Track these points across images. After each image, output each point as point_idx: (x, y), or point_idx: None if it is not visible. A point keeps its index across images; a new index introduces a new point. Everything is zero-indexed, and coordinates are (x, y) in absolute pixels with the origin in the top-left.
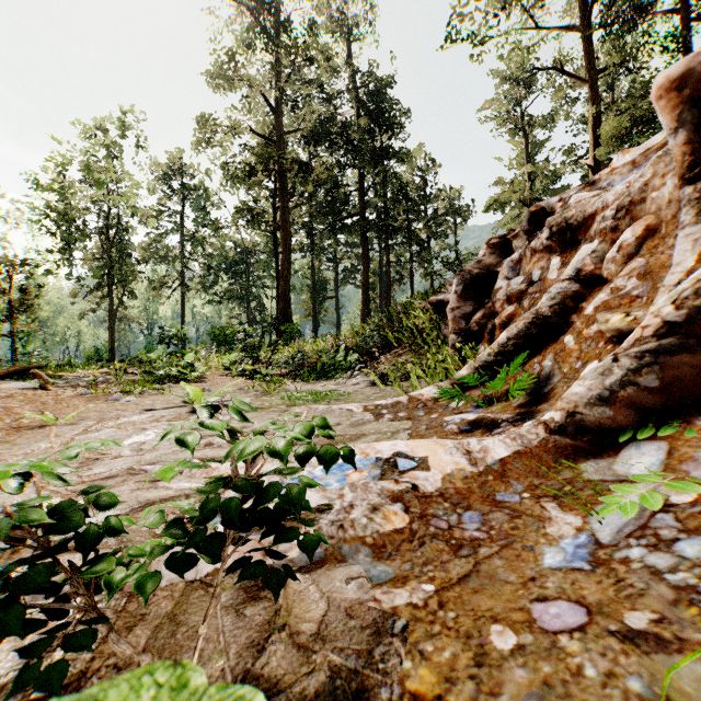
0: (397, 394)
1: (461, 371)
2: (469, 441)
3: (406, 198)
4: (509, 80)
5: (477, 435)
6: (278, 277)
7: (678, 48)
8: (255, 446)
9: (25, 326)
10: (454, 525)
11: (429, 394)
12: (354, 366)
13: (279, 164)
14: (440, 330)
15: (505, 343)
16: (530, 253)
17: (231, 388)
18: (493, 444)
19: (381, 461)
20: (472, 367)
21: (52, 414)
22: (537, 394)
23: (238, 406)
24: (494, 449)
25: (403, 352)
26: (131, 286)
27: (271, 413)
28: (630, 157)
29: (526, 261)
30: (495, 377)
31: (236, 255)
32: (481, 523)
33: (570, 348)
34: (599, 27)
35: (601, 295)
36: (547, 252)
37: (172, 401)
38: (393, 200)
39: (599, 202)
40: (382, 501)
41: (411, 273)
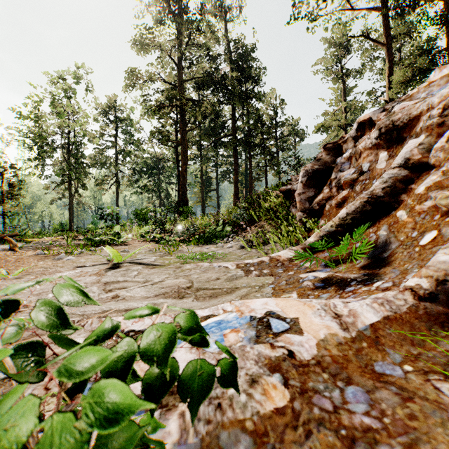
0: (260, 255)
1: (309, 239)
2: (335, 304)
3: (263, 124)
4: (330, 47)
5: (331, 292)
6: (179, 176)
7: (446, 21)
8: (3, 438)
9: (12, 208)
10: (338, 405)
11: (286, 256)
12: (229, 234)
13: (179, 101)
14: (288, 209)
15: (345, 217)
16: (360, 151)
17: (144, 250)
18: (361, 308)
19: (255, 321)
20: (318, 235)
21: (5, 270)
22: (377, 258)
23: (59, 300)
24: (363, 314)
25: (262, 225)
26: (84, 182)
27: (168, 269)
28: (446, 70)
29: (356, 157)
30: (336, 243)
31: (151, 162)
32: (368, 403)
33: (404, 221)
34: (392, 9)
35: (432, 177)
36: (375, 149)
37: (99, 259)
38: (254, 126)
39: (424, 105)
40: (260, 370)
41: (266, 173)
